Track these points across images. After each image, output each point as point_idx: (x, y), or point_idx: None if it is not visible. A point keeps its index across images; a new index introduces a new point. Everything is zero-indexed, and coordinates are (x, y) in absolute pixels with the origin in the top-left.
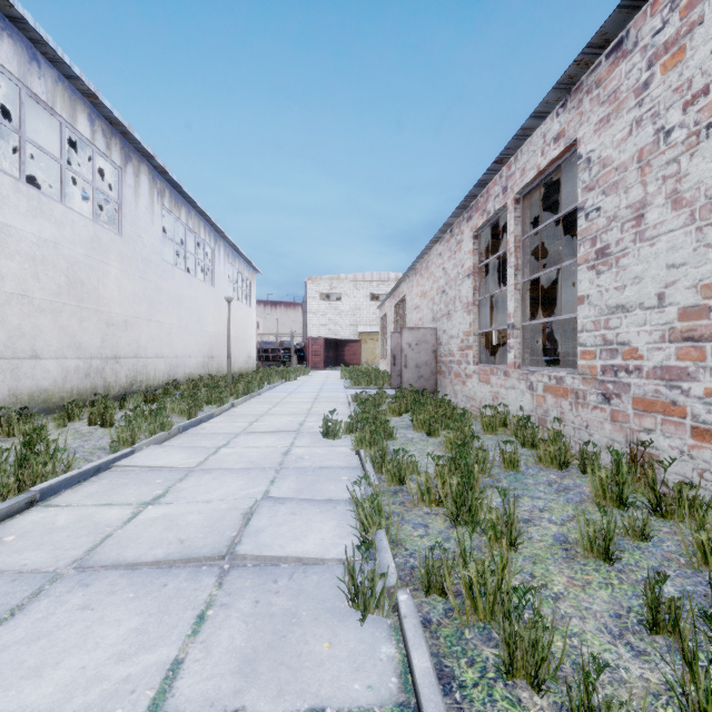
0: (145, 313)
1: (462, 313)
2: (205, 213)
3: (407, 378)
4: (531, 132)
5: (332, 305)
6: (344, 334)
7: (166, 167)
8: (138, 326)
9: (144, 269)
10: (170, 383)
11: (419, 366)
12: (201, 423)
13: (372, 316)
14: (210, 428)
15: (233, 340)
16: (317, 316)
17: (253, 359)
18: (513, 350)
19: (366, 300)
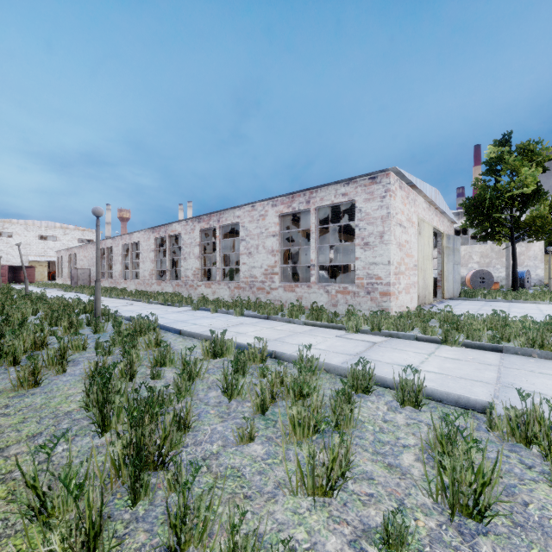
0: None
1: None
2: None
3: (80, 284)
4: (108, 239)
5: (4, 240)
6: (16, 261)
7: None
8: None
9: None
10: None
11: (84, 280)
12: None
13: (41, 250)
14: None
15: None
16: None
17: None
18: (106, 276)
19: (36, 239)
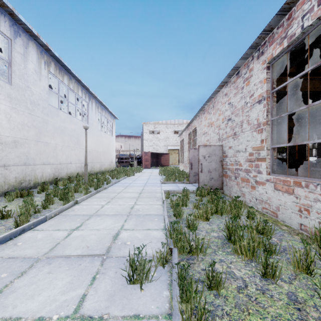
0: (33, 136)
1: (251, 132)
2: (80, 80)
3: (202, 179)
4: None
5: (155, 136)
6: (161, 150)
7: (49, 46)
8: (27, 145)
9: (32, 109)
10: (53, 180)
11: (211, 171)
12: (25, 231)
13: (174, 141)
14: (21, 244)
15: (101, 154)
16: (148, 141)
17: (113, 163)
18: None
19: (172, 134)
